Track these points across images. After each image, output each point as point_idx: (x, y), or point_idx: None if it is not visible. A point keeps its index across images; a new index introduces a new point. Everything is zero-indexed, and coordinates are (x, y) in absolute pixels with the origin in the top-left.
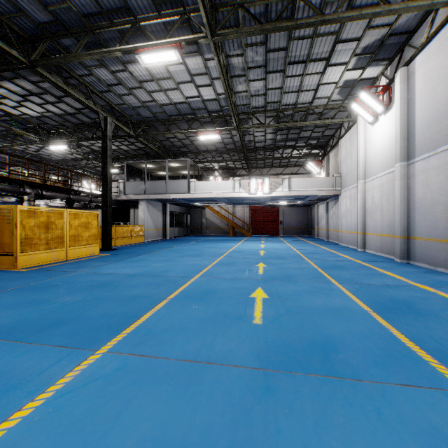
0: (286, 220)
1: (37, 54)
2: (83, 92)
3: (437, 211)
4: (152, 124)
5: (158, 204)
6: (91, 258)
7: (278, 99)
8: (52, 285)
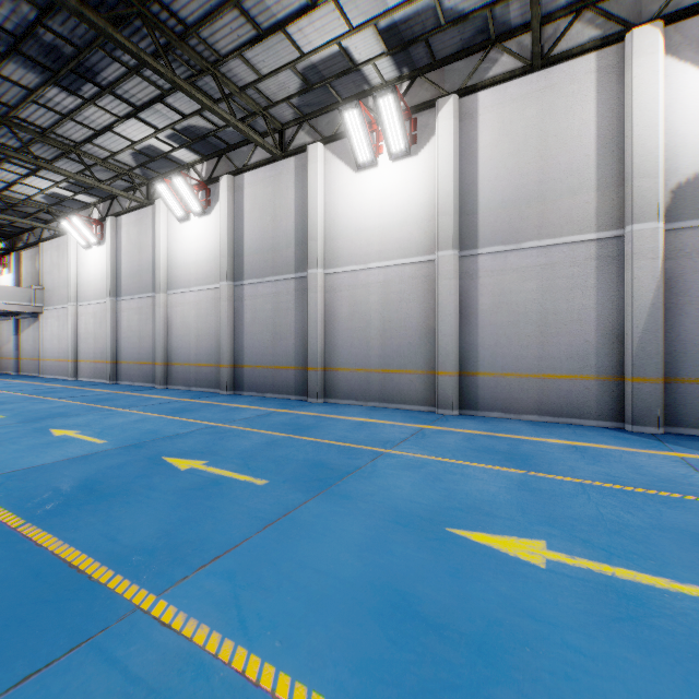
0: None
1: None
2: None
3: (135, 341)
4: None
5: None
6: None
7: None
8: None
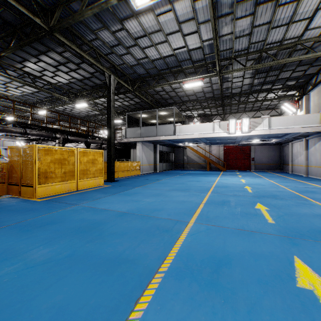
0: (258, 157)
1: (54, 21)
2: (93, 57)
3: None
4: (145, 81)
5: (150, 145)
6: (95, 189)
7: (264, 37)
8: (43, 223)
